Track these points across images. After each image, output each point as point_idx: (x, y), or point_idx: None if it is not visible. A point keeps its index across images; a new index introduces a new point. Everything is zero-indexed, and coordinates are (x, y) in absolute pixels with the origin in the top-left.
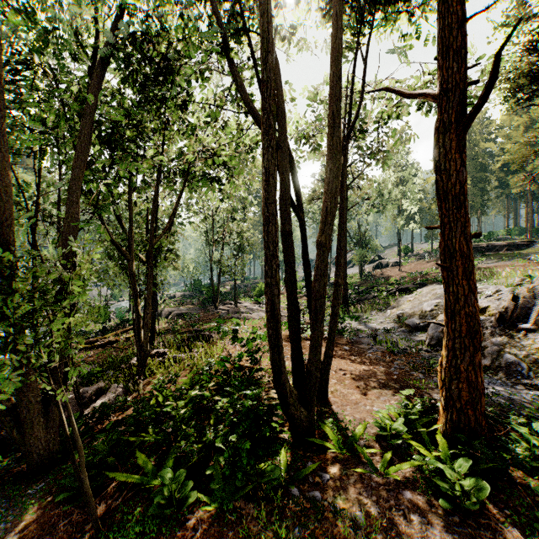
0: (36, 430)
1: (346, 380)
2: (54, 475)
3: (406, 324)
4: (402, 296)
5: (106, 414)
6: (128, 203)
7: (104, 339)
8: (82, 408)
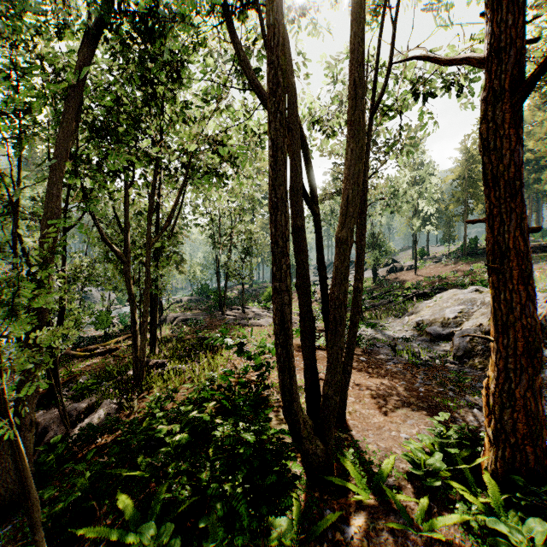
0: (4, 461)
1: (365, 398)
2: (23, 515)
3: (427, 332)
4: (420, 302)
5: (92, 438)
6: (124, 200)
7: (104, 347)
8: (68, 427)
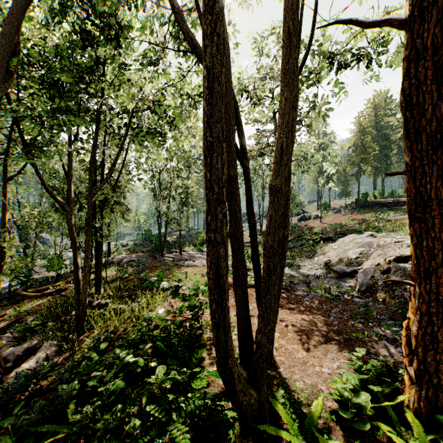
0: None
1: (289, 333)
2: None
3: (334, 271)
4: (326, 245)
5: (25, 386)
6: (68, 154)
7: (54, 287)
8: (3, 374)
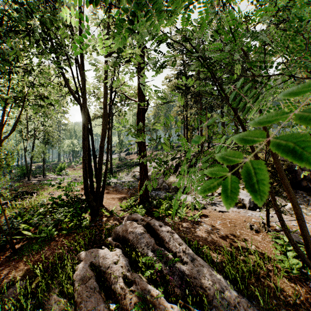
0: None
1: (110, 198)
2: None
3: (136, 178)
4: (136, 167)
5: None
6: None
7: None
8: None
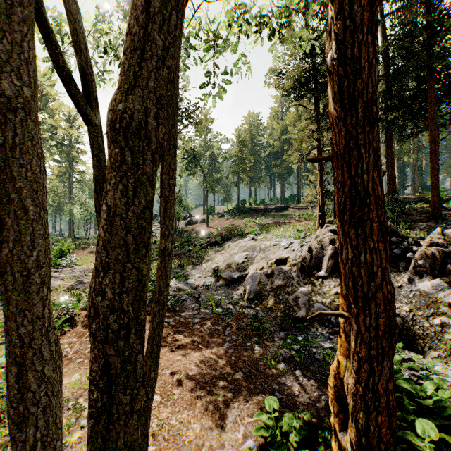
0: None
1: (175, 388)
2: None
3: (223, 278)
4: (213, 249)
5: None
6: None
7: None
8: None
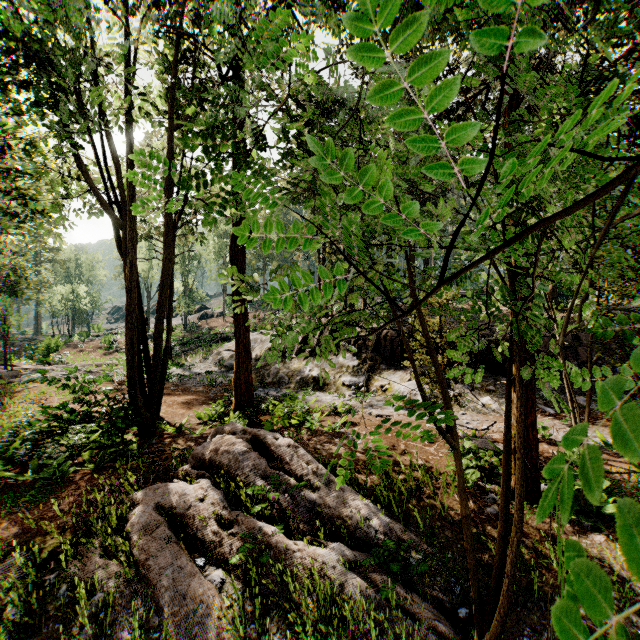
0: None
1: (174, 405)
2: None
3: (225, 366)
4: (224, 344)
5: None
6: None
7: None
8: None
